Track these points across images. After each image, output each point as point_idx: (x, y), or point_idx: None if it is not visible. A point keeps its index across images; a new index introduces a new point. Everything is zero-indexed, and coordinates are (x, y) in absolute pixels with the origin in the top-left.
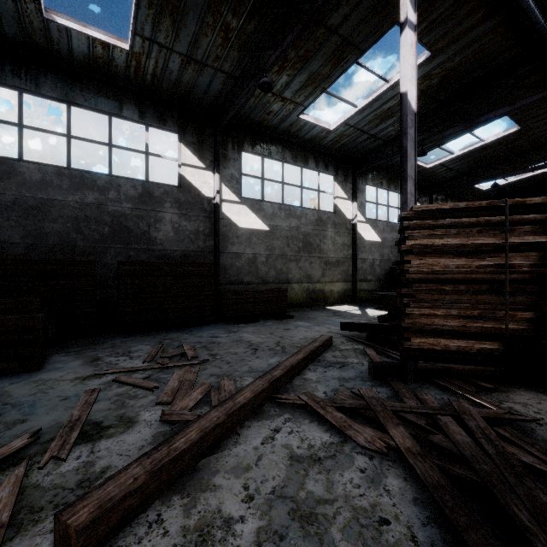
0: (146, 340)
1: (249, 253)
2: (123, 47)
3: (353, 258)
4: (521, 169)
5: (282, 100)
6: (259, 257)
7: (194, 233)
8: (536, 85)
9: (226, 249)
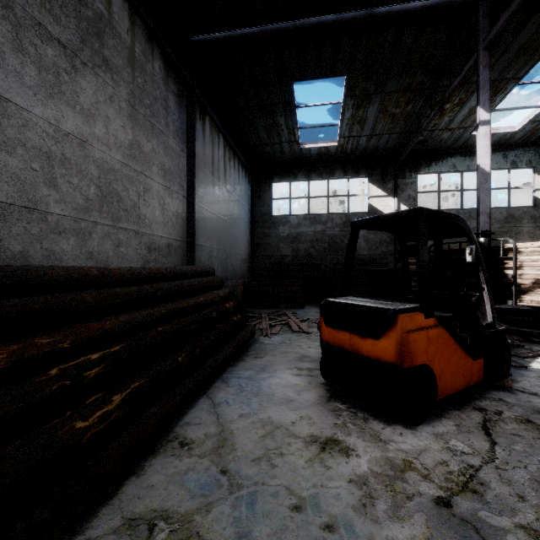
0: None
1: None
2: (334, 145)
3: None
4: None
5: (449, 130)
6: None
7: (378, 242)
8: None
9: None
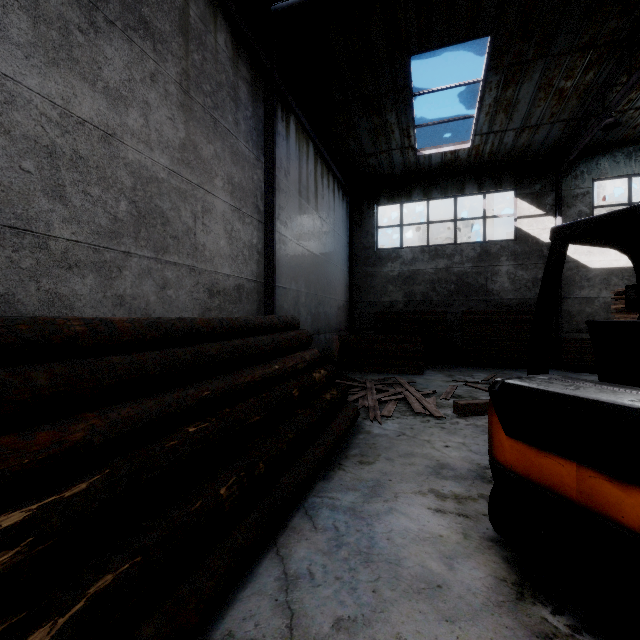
0: (483, 371)
1: (605, 297)
2: (465, 147)
3: None
4: None
5: None
6: None
7: (531, 281)
8: None
9: (572, 295)
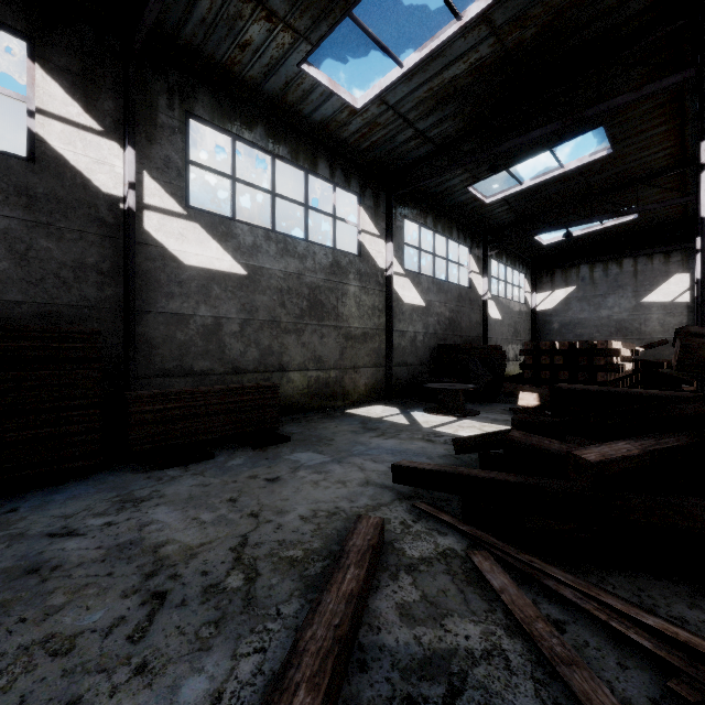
0: None
1: (205, 315)
2: None
3: (387, 330)
4: (600, 215)
5: (268, 17)
6: (226, 324)
7: (72, 268)
8: (654, 75)
9: (155, 307)
